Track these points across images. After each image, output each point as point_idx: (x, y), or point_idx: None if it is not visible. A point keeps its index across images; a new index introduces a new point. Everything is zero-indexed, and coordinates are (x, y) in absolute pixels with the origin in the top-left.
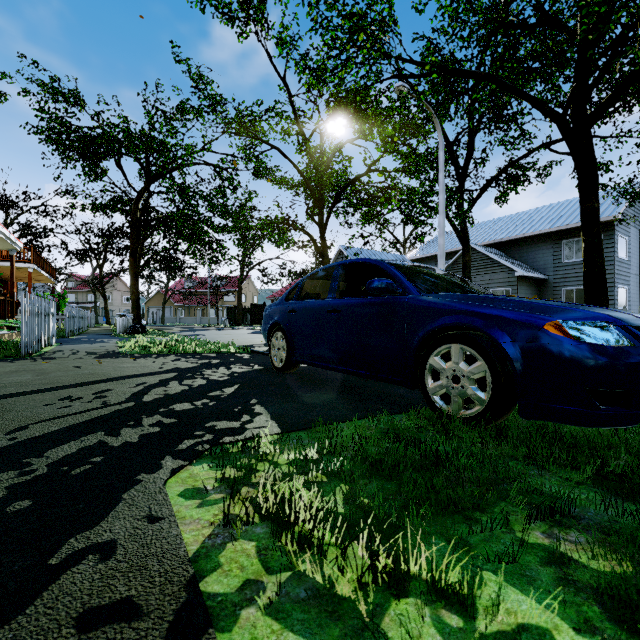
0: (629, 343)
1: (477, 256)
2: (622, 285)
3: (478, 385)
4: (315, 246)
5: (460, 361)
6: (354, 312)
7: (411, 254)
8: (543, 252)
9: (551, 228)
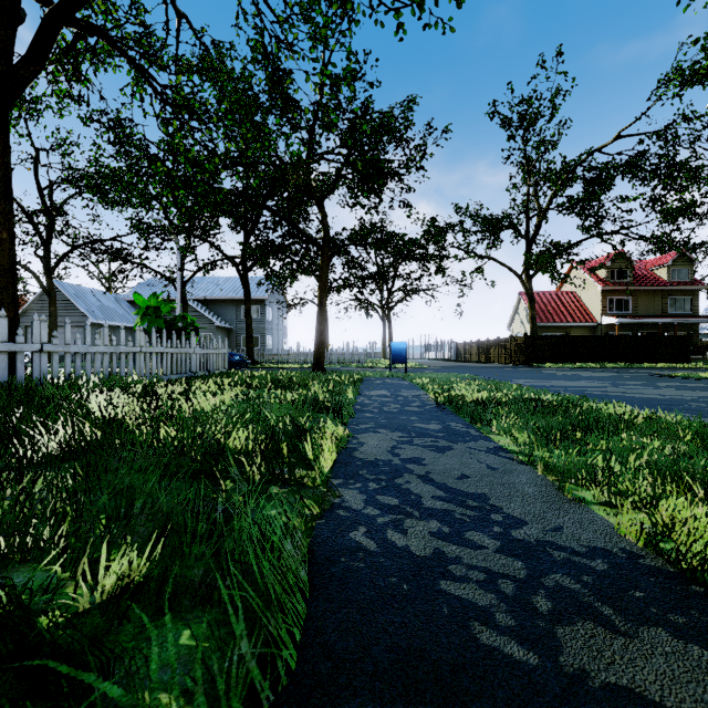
0: (240, 359)
1: (189, 308)
2: (269, 335)
3: None
4: (40, 284)
5: None
6: None
7: (126, 294)
8: (231, 311)
9: (235, 297)
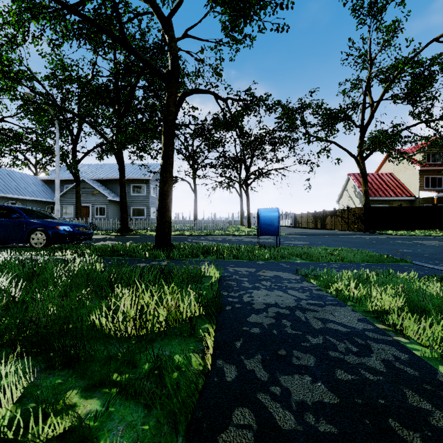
0: (72, 230)
1: (88, 186)
2: (154, 207)
3: (44, 240)
4: None
5: (40, 235)
6: (5, 223)
7: (42, 175)
8: None
9: (126, 177)
